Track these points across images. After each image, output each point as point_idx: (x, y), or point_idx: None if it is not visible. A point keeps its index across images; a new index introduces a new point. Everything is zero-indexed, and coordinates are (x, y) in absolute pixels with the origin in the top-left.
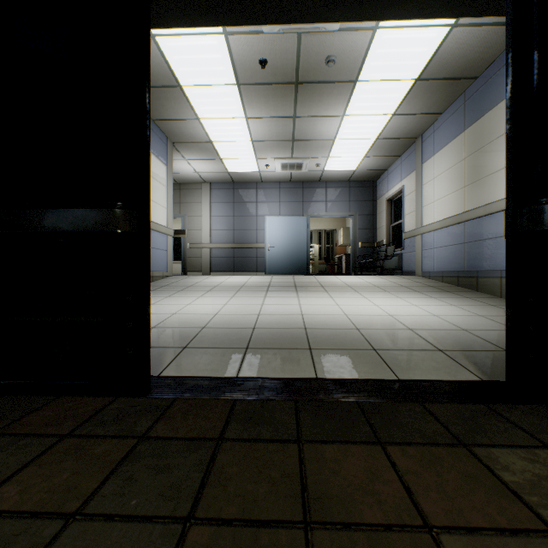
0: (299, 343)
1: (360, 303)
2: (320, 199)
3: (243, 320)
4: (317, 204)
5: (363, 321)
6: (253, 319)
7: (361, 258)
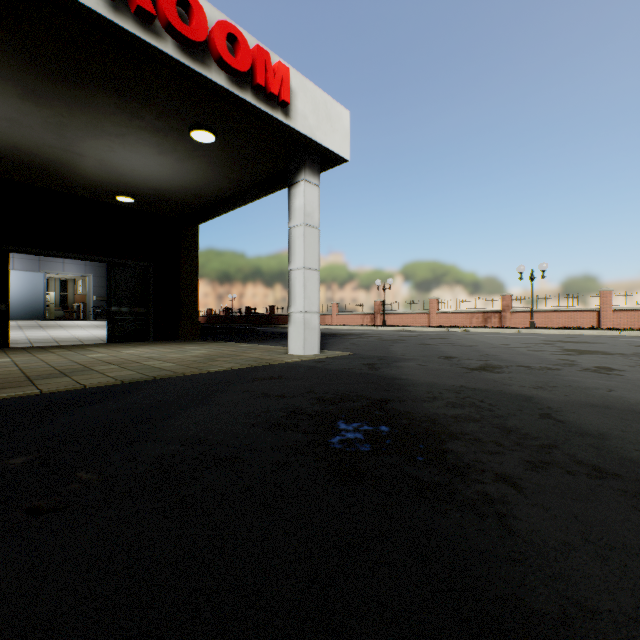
0: (53, 341)
1: (82, 332)
2: (59, 261)
3: (21, 338)
4: (55, 264)
5: (81, 336)
6: (26, 338)
7: (97, 308)
